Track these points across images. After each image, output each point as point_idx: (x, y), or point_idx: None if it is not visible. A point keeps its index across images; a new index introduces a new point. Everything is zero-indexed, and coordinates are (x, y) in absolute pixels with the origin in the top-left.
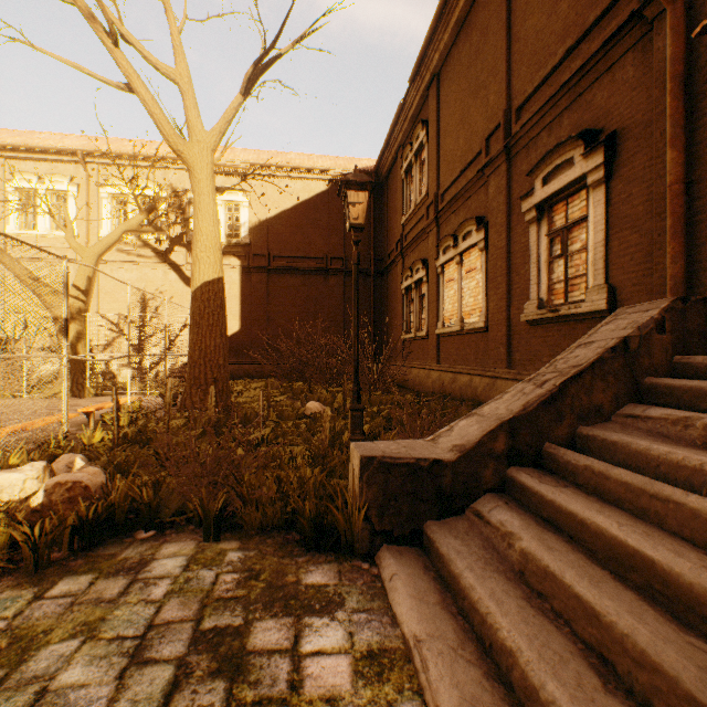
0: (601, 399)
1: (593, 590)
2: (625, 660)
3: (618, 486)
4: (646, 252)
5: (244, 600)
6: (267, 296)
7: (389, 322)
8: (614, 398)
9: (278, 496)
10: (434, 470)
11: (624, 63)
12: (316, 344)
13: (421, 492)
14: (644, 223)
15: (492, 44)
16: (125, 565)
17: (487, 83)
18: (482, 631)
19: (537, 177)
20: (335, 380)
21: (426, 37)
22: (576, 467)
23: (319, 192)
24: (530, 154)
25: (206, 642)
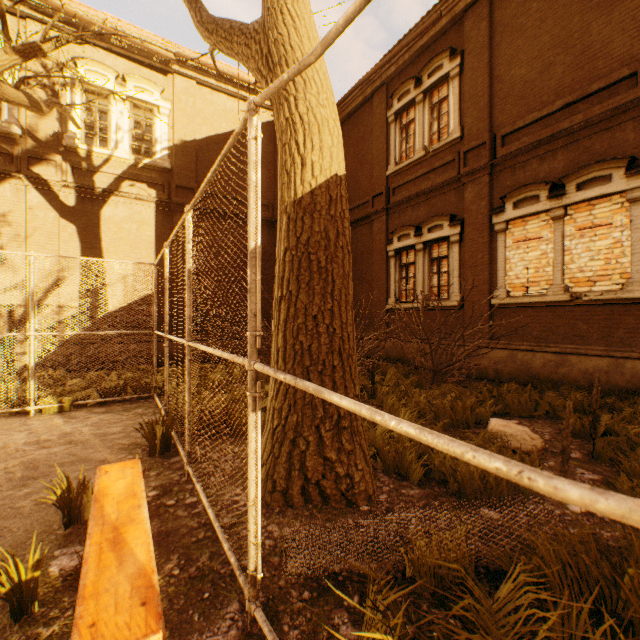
0: None
1: None
2: None
3: None
4: None
5: None
6: (196, 246)
7: None
8: None
9: None
10: None
11: None
12: None
13: None
14: None
15: None
16: None
17: None
18: None
19: None
20: None
21: None
22: None
23: (263, 122)
24: None
25: None
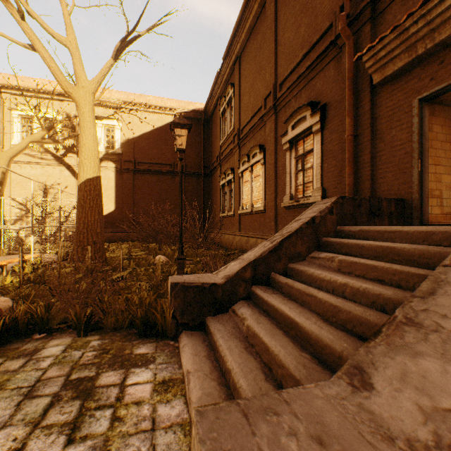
0: (301, 249)
1: (269, 338)
2: (275, 366)
3: (296, 291)
4: (339, 171)
5: (98, 364)
6: (134, 188)
7: (213, 205)
8: (307, 248)
9: (126, 309)
10: (212, 288)
11: (329, 67)
12: (165, 219)
13: (205, 301)
14: (338, 155)
15: (267, 44)
16: (24, 352)
17: (265, 66)
18: (222, 365)
19: (289, 125)
20: (177, 242)
21: (232, 34)
22: (282, 284)
23: (168, 122)
24: (287, 111)
25: (72, 385)
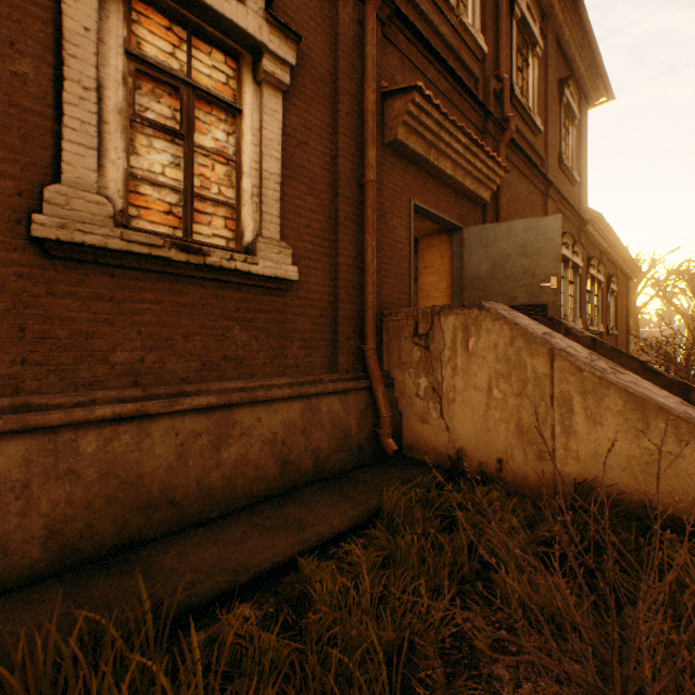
0: None
1: None
2: None
3: None
4: (324, 227)
5: None
6: None
7: None
8: None
9: None
10: None
11: None
12: None
13: None
14: (322, 193)
15: None
16: None
17: None
18: None
19: None
20: None
21: None
22: None
23: None
24: None
25: None
